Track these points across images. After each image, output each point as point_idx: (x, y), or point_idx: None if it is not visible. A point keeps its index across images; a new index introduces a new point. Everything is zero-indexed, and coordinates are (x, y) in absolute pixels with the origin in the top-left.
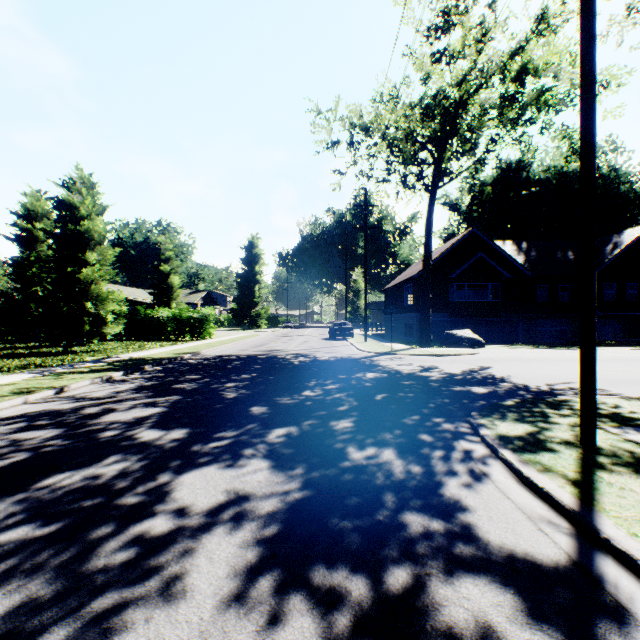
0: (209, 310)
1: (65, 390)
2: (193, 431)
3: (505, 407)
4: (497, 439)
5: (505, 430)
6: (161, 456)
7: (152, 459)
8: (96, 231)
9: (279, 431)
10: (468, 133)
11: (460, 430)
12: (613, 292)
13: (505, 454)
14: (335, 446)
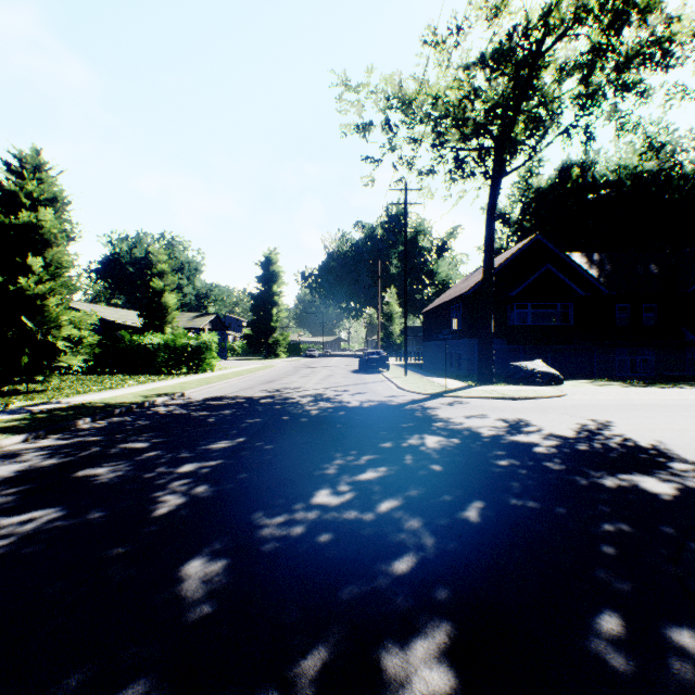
0: (210, 336)
1: None
2: None
3: None
4: None
5: None
6: None
7: None
8: (42, 227)
9: None
10: (540, 106)
11: None
12: None
13: None
14: None
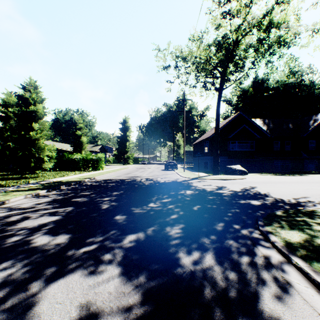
0: (101, 155)
1: (6, 203)
2: (73, 237)
3: (278, 216)
4: (286, 246)
5: (287, 237)
6: (41, 262)
7: (33, 266)
8: (38, 112)
9: (131, 237)
10: (239, 60)
11: (254, 236)
12: (314, 145)
13: (299, 263)
14: (170, 251)
